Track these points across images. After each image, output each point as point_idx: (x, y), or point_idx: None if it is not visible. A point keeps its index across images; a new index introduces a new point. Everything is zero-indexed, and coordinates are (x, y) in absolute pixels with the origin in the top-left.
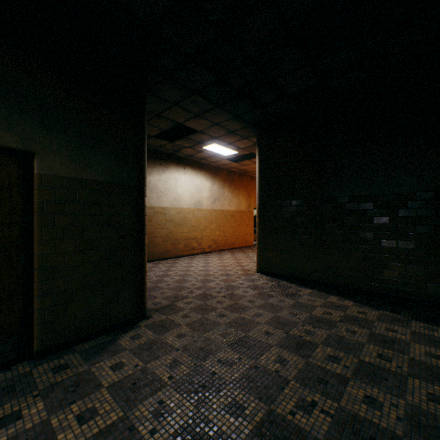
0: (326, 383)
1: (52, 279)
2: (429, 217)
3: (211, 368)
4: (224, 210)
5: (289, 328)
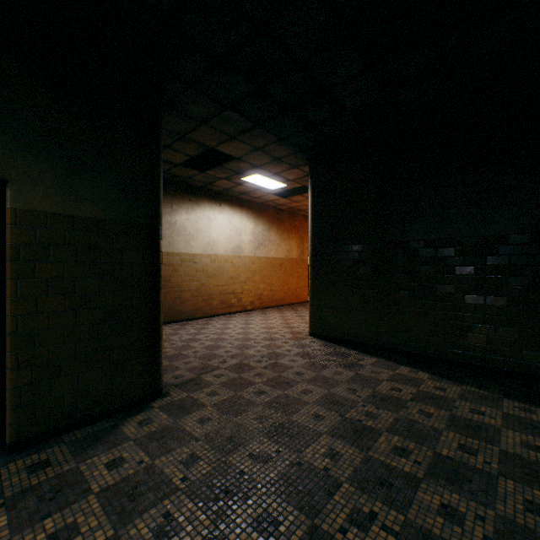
0: (391, 486)
1: (32, 347)
2: (525, 266)
3: (239, 465)
4: (270, 257)
5: (346, 410)
